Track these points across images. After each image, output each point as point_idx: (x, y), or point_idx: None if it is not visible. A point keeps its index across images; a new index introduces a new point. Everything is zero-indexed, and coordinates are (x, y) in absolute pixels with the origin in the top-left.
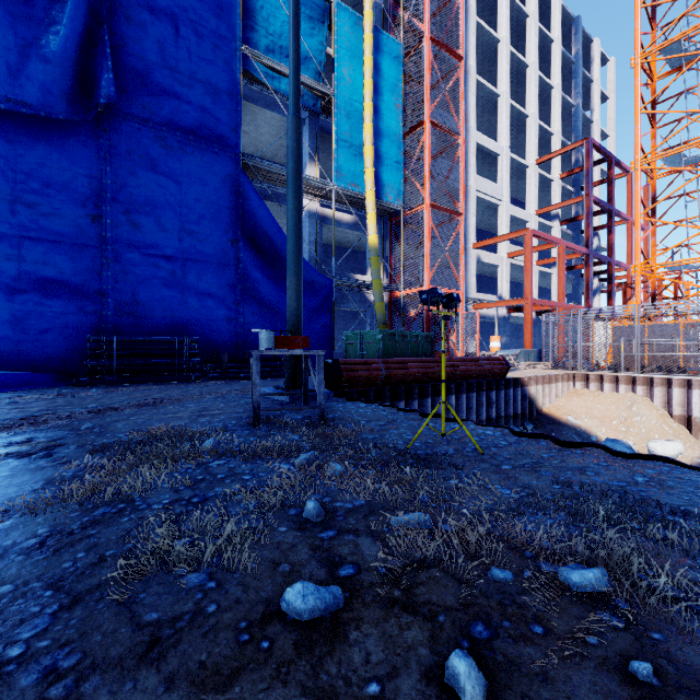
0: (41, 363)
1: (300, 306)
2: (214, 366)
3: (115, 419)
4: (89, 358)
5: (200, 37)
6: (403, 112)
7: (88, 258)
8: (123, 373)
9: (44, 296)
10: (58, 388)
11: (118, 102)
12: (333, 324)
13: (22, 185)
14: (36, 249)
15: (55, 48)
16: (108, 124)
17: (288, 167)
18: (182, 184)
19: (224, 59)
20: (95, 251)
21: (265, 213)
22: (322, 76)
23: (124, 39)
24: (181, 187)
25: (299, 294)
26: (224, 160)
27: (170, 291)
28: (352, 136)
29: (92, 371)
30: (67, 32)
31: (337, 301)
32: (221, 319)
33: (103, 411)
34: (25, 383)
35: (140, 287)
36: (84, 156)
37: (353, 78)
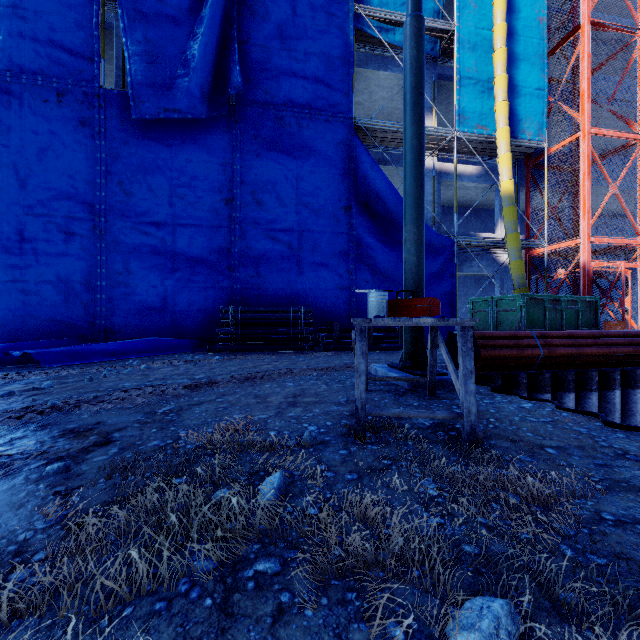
0: (188, 331)
1: (421, 262)
2: (327, 336)
3: (202, 399)
4: (221, 326)
5: (314, 10)
6: (546, 25)
7: (222, 238)
8: (246, 341)
9: (191, 274)
10: (192, 354)
11: (245, 92)
12: (454, 290)
13: (176, 181)
14: (185, 234)
15: (197, 56)
16: (237, 114)
17: (405, 86)
18: (298, 158)
19: (337, 25)
20: (227, 230)
21: (377, 174)
22: (440, 13)
23: (249, 34)
24: (297, 161)
25: (419, 246)
26: (337, 127)
27: (287, 263)
28: (478, 70)
29: (223, 338)
30: (205, 39)
31: (458, 265)
32: (334, 289)
33: (199, 387)
34: (174, 348)
35: (262, 260)
36: (219, 148)
37: (480, 2)
